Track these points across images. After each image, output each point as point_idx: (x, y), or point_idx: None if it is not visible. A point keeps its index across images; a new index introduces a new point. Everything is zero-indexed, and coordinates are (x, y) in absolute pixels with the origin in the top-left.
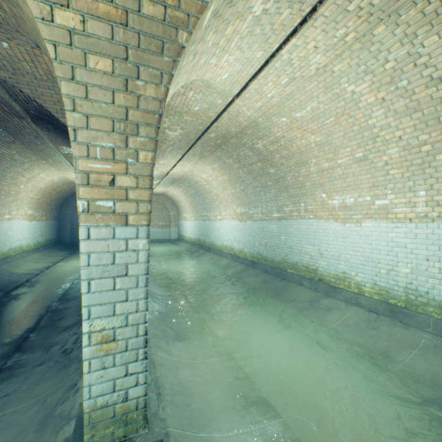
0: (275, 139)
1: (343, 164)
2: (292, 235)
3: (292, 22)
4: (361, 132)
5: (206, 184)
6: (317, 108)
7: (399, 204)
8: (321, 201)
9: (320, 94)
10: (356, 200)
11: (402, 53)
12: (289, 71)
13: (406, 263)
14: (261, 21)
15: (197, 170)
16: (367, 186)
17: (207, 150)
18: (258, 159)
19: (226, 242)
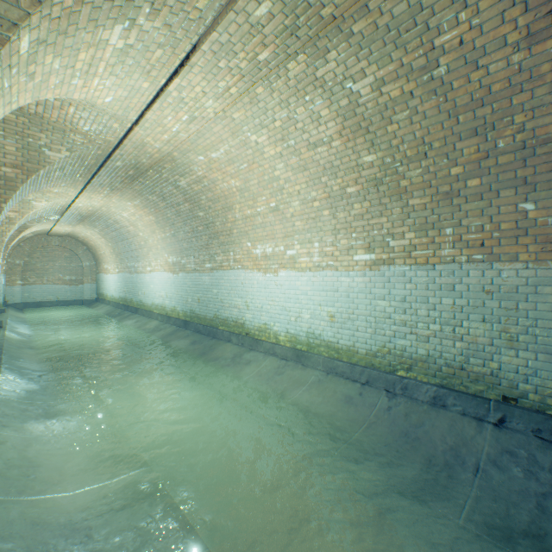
0: (198, 178)
1: (262, 212)
2: (223, 288)
3: (171, 62)
4: (271, 183)
5: (130, 224)
6: (230, 151)
7: (303, 254)
8: (247, 250)
9: (229, 138)
10: (274, 250)
11: (284, 115)
12: (186, 109)
13: (308, 309)
14: (130, 54)
15: (114, 206)
16: (281, 236)
17: (119, 182)
18: (185, 199)
19: (157, 300)
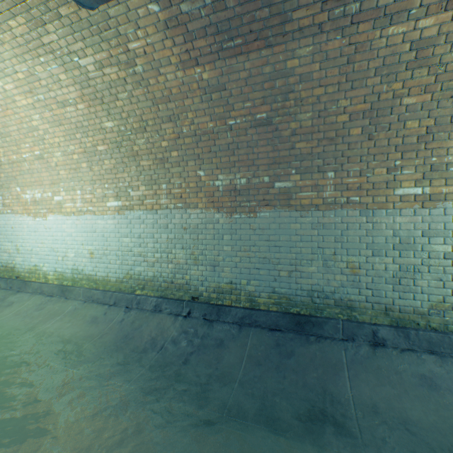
0: None
1: (29, 159)
2: None
3: None
4: (32, 131)
5: None
6: None
7: (68, 200)
8: (17, 195)
9: None
10: (43, 195)
11: (25, 69)
12: None
13: (73, 249)
14: None
15: None
16: (49, 183)
17: None
18: None
19: None
